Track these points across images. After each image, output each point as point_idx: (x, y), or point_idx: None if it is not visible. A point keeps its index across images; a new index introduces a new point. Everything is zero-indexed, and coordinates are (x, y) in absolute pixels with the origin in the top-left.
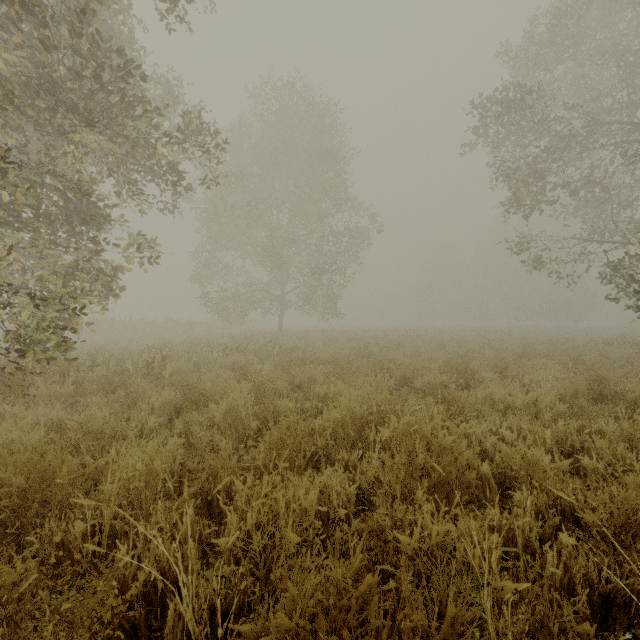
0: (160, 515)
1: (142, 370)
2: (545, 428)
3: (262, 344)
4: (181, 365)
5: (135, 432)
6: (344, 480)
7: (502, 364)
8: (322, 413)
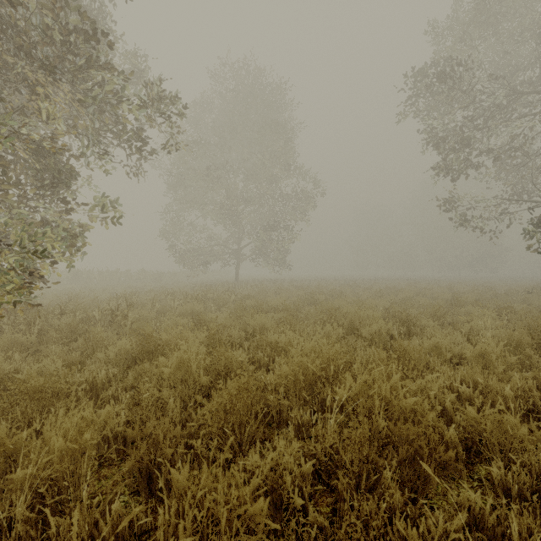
0: (86, 502)
1: (108, 317)
2: (502, 383)
3: (220, 292)
4: (143, 313)
5: (84, 386)
6: (299, 453)
7: (439, 312)
8: (274, 362)
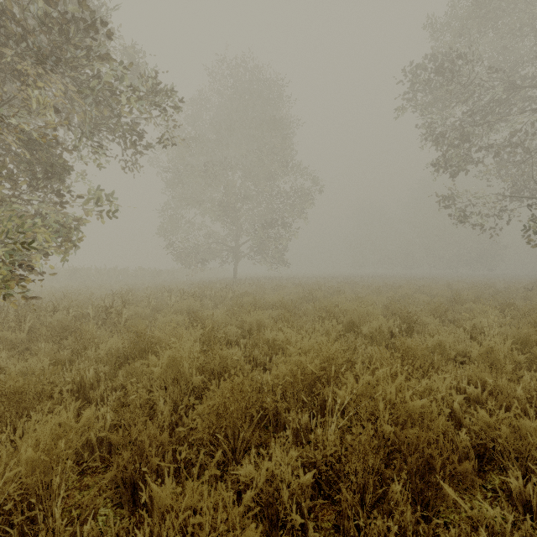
0: (59, 519)
1: (103, 314)
2: (513, 384)
3: (218, 289)
4: (138, 310)
5: (71, 386)
6: (297, 462)
7: (440, 309)
8: (271, 360)
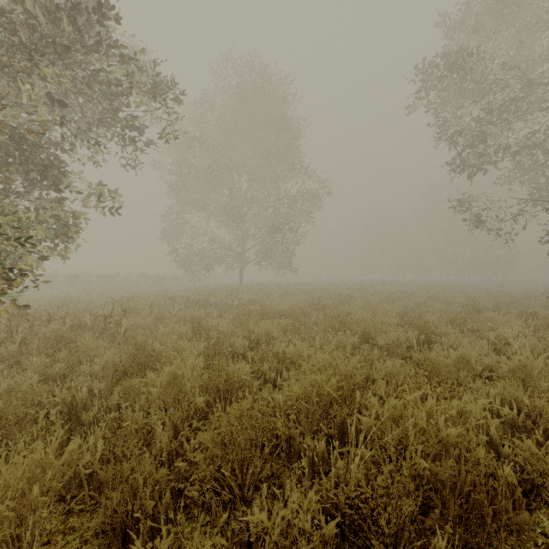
0: None
1: (102, 324)
2: None
3: (223, 297)
4: (139, 319)
5: (60, 407)
6: (318, 506)
7: (459, 318)
8: (281, 375)
